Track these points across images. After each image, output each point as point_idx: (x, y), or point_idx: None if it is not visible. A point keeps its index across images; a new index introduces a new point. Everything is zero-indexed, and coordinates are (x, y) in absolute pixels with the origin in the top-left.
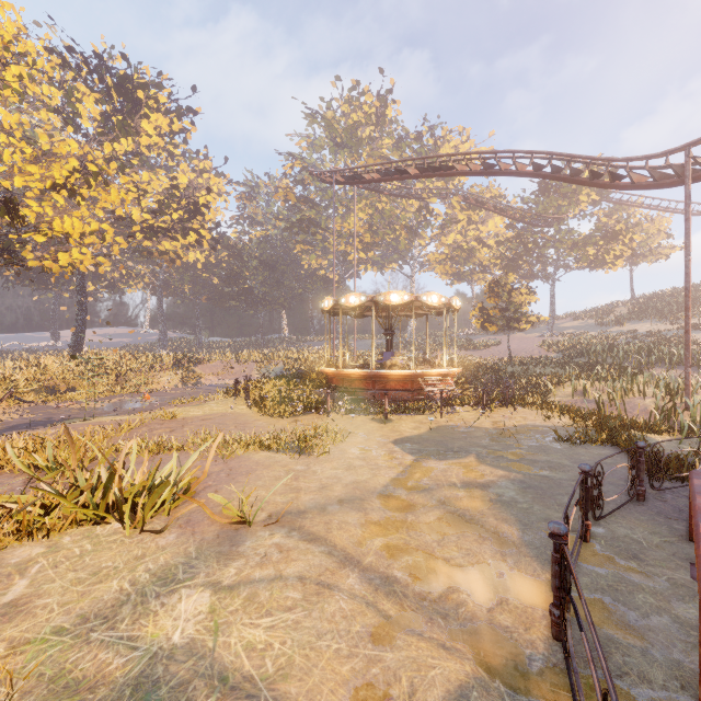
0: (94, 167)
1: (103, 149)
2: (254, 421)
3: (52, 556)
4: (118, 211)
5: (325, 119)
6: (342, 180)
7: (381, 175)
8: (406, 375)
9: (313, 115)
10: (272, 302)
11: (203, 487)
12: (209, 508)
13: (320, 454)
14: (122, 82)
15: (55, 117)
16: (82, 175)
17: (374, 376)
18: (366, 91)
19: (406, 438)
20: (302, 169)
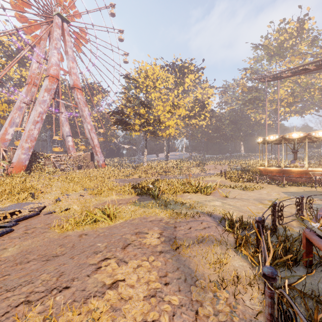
0: (176, 103)
1: (174, 93)
2: (228, 182)
3: (191, 195)
4: (182, 115)
5: (263, 46)
6: (270, 79)
7: (293, 73)
8: (302, 170)
9: (257, 46)
10: (235, 138)
11: (215, 192)
12: (218, 195)
13: (250, 190)
14: (180, 68)
15: (165, 91)
16: (172, 106)
17: (282, 170)
18: (289, 21)
19: (289, 192)
20: (251, 73)
